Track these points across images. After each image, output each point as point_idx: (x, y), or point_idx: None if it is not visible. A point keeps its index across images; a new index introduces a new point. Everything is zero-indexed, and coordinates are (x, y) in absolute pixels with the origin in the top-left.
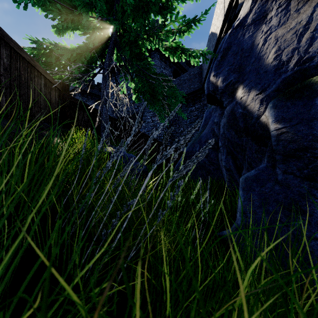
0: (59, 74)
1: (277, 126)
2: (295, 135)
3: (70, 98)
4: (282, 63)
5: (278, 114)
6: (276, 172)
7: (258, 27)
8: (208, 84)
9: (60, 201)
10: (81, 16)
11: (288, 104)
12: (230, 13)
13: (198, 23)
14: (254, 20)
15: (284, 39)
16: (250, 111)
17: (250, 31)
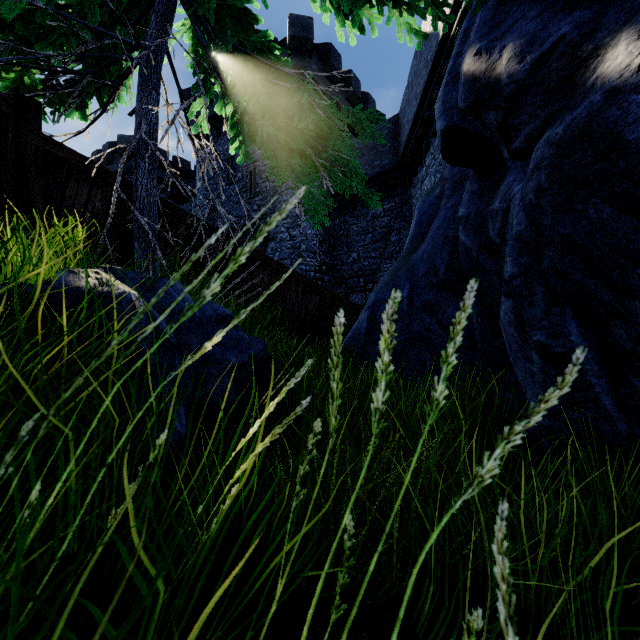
0: None
1: None
2: None
3: (45, 141)
4: None
5: None
6: None
7: None
8: (449, 100)
9: None
10: None
11: None
12: None
13: None
14: None
15: None
16: None
17: None
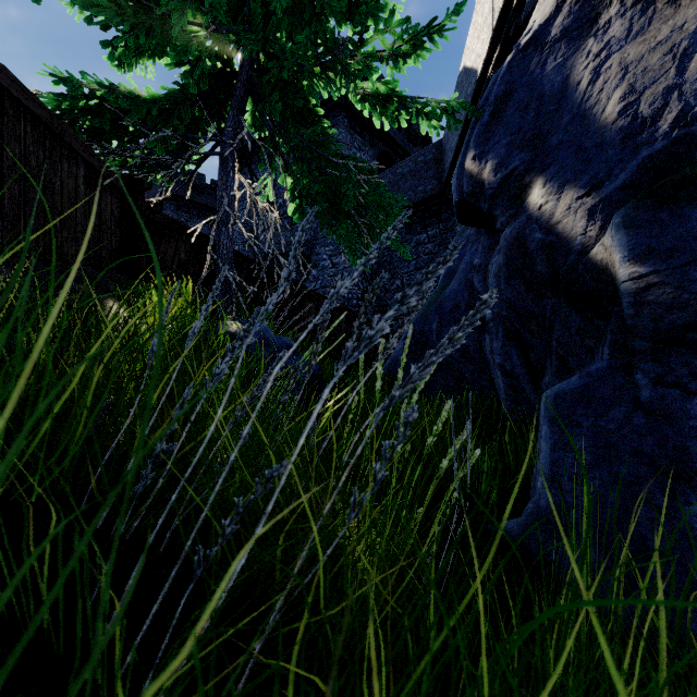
0: (120, 156)
1: (636, 271)
2: (683, 292)
3: (147, 210)
4: (642, 123)
5: (636, 240)
6: (635, 381)
7: (576, 45)
8: (461, 179)
9: (95, 459)
10: (169, 20)
11: (664, 216)
12: (506, 22)
13: (440, 36)
14: (568, 30)
15: (644, 66)
16: (563, 237)
17: (559, 55)
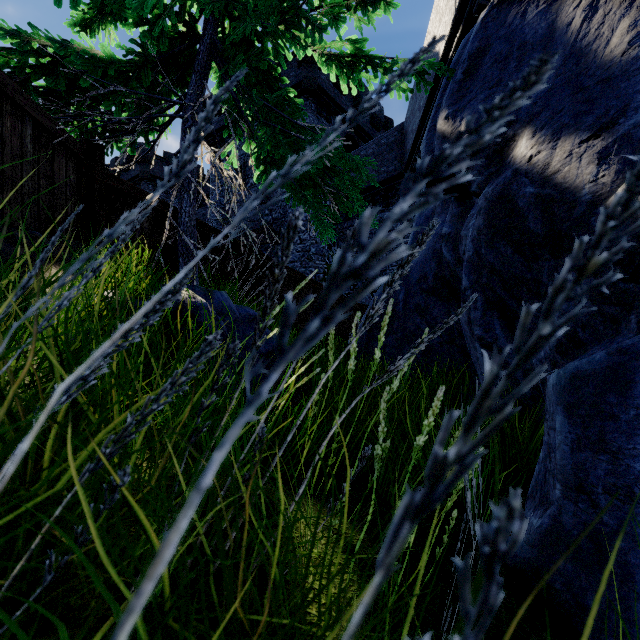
0: (77, 119)
1: None
2: None
3: (107, 177)
4: None
5: None
6: None
7: None
8: (431, 144)
9: None
10: None
11: None
12: (469, 1)
13: None
14: None
15: None
16: (564, 187)
17: (541, 1)
